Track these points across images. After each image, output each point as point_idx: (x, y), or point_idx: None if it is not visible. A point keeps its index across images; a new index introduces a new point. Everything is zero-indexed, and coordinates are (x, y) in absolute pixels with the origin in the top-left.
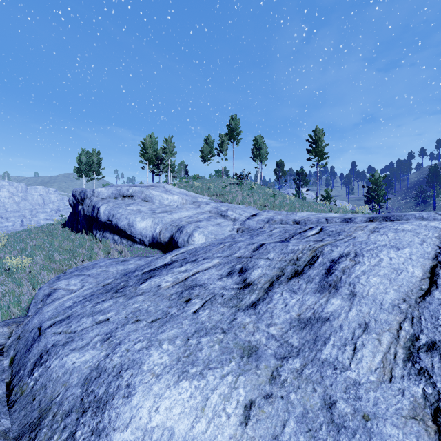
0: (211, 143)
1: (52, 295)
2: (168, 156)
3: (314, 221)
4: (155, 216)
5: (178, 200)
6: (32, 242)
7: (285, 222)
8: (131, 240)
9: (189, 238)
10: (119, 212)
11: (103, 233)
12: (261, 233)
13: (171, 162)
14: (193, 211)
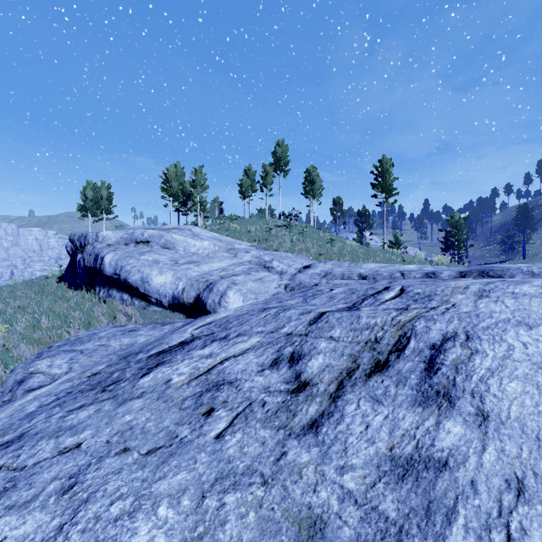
0: (253, 175)
1: (26, 383)
2: (198, 190)
3: (386, 276)
4: (177, 268)
5: (209, 247)
6: (16, 301)
7: (348, 276)
8: (146, 300)
9: (222, 298)
10: (130, 263)
11: (108, 290)
12: (318, 294)
13: (202, 199)
14: (229, 262)
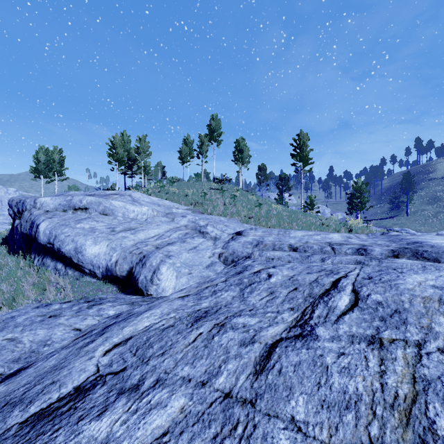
0: (191, 144)
1: None
2: (142, 156)
3: (316, 249)
4: (113, 236)
5: (148, 212)
6: None
7: (279, 247)
8: (79, 270)
9: (154, 274)
10: (64, 232)
11: (42, 258)
12: (255, 283)
13: (146, 164)
14: (165, 227)
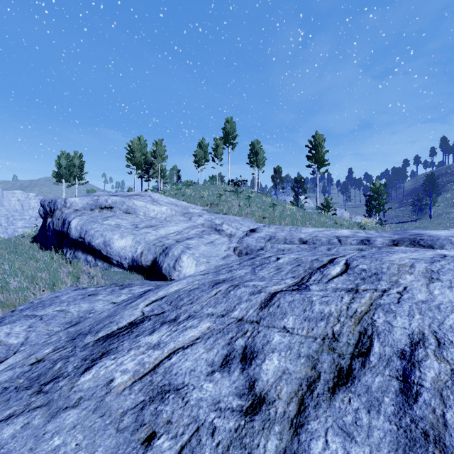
0: (206, 147)
1: None
2: (158, 160)
3: (324, 241)
4: (137, 232)
5: (167, 211)
6: None
7: (290, 241)
8: (108, 261)
9: (176, 262)
10: (93, 228)
11: (74, 252)
12: (265, 263)
13: (162, 167)
14: (184, 225)
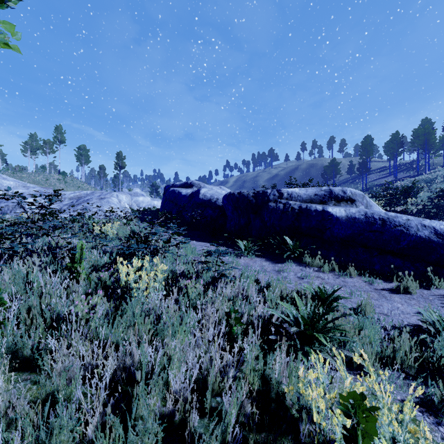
0: (37, 140)
1: None
2: None
3: None
4: (3, 190)
5: (14, 184)
6: None
7: None
8: None
9: None
10: None
11: None
12: None
13: None
14: (25, 190)
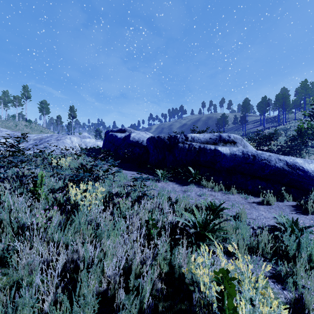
0: (9, 96)
1: None
2: None
3: None
4: None
5: None
6: None
7: None
8: None
9: None
10: None
11: None
12: None
13: None
14: None
